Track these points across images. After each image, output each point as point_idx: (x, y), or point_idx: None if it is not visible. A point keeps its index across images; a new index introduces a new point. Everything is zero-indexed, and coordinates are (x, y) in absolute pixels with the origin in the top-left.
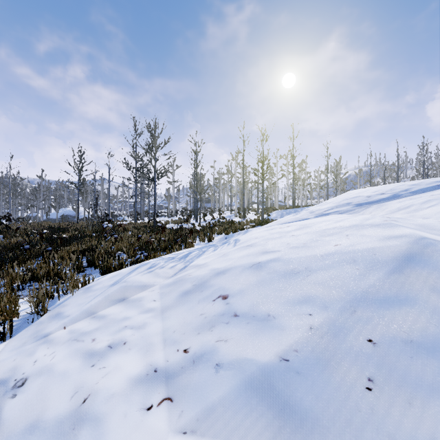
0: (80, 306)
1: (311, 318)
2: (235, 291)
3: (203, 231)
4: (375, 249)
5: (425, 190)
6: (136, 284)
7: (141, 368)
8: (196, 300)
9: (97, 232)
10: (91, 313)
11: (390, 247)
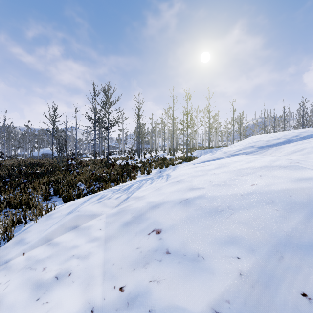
0: (39, 233)
1: (240, 262)
2: (167, 226)
3: (144, 166)
4: (290, 191)
5: (311, 136)
6: (87, 214)
7: (80, 306)
8: (134, 232)
9: (65, 167)
10: (48, 239)
11: (303, 189)
